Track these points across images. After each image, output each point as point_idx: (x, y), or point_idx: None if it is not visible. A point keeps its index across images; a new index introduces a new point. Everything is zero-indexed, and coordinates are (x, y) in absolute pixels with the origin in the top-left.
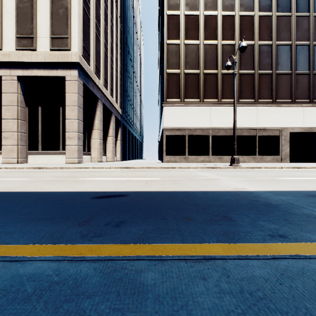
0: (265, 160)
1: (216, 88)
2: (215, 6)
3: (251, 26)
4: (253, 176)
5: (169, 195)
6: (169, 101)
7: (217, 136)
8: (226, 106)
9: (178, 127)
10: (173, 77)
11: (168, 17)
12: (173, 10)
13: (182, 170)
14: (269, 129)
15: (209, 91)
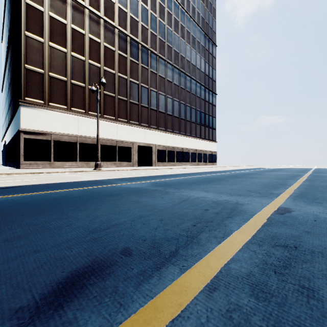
0: (123, 165)
1: (84, 100)
2: (82, 25)
3: (113, 59)
4: (105, 175)
5: (52, 184)
6: (29, 101)
7: (85, 144)
8: (93, 118)
9: (41, 131)
10: (34, 75)
11: (28, 6)
12: (34, 2)
13: (51, 174)
14: (125, 142)
15: (77, 101)
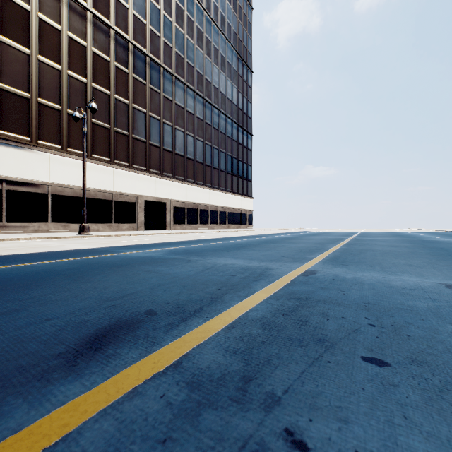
0: (122, 229)
1: (60, 130)
2: (57, 16)
3: (107, 73)
4: (99, 242)
5: (20, 255)
6: None
7: (61, 196)
8: (75, 158)
9: None
10: None
11: None
12: None
13: (8, 242)
14: (126, 195)
15: (47, 131)
